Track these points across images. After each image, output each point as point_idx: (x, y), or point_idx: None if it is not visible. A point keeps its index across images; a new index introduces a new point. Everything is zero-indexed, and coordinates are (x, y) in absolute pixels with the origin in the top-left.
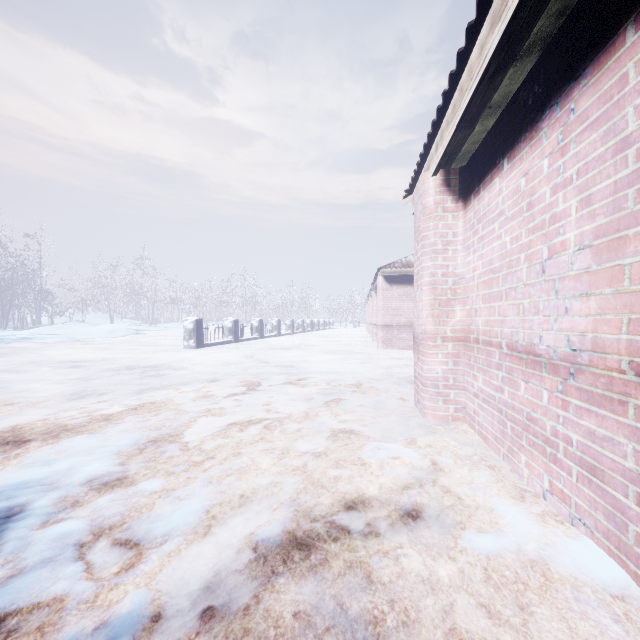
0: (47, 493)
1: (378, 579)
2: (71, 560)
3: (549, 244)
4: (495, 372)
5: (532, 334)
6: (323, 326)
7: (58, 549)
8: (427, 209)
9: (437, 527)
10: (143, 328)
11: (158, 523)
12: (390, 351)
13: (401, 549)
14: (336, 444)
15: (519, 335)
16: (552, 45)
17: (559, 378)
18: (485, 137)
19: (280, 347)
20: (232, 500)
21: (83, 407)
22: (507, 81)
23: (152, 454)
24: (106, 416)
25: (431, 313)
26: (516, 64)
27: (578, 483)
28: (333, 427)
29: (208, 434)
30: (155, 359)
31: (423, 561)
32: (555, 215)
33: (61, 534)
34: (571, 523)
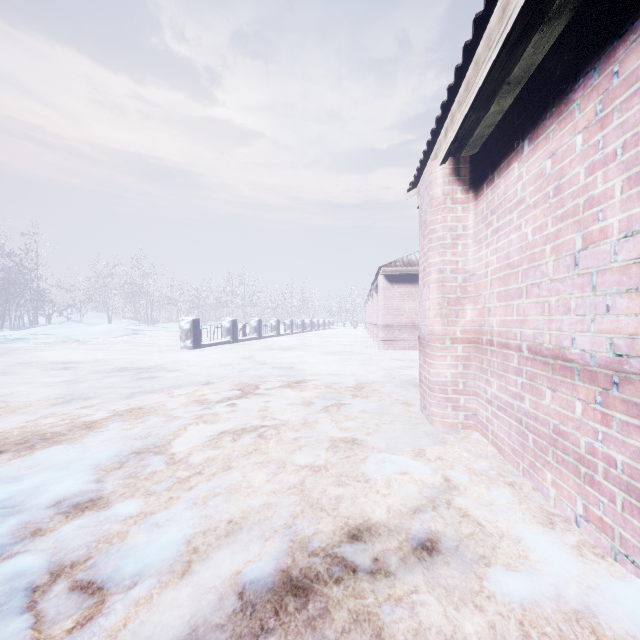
0: (6, 519)
1: (391, 639)
2: (17, 612)
3: (584, 232)
4: (513, 377)
5: (561, 336)
6: (323, 326)
7: (4, 596)
8: (435, 201)
9: (457, 563)
10: (141, 328)
11: (129, 559)
12: (391, 352)
13: (417, 595)
14: (337, 456)
15: (544, 337)
16: (588, 2)
17: (598, 387)
18: (500, 119)
19: (279, 348)
20: (218, 527)
21: (66, 413)
22: (530, 50)
23: (133, 469)
24: (89, 423)
25: (439, 312)
26: (543, 28)
27: (624, 513)
28: (334, 436)
29: (197, 444)
30: (150, 360)
31: (444, 612)
32: (592, 198)
33: (11, 575)
34: (614, 558)
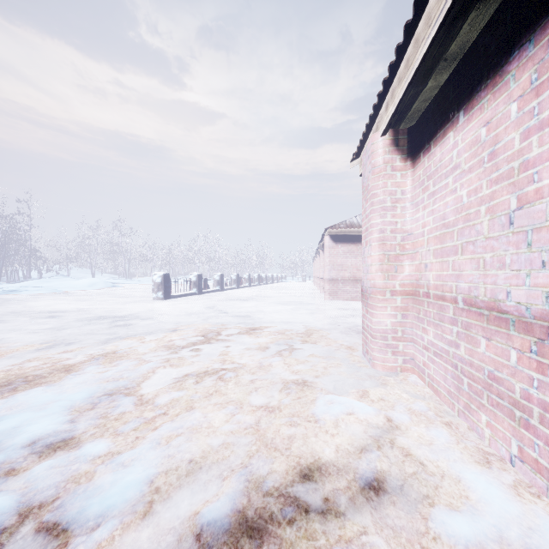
0: None
1: None
2: None
3: (519, 193)
4: (449, 327)
5: (496, 289)
6: (276, 280)
7: None
8: (376, 168)
9: (402, 502)
10: (120, 281)
11: (94, 500)
12: (336, 302)
13: (366, 536)
14: (289, 398)
15: (479, 290)
16: None
17: (533, 338)
18: (436, 94)
19: (238, 298)
20: (179, 467)
21: (48, 357)
22: (467, 28)
23: (104, 410)
24: (68, 367)
25: (380, 268)
26: (479, 6)
27: None
28: (286, 378)
29: (164, 386)
30: (126, 309)
31: None
32: (527, 161)
33: None
34: None
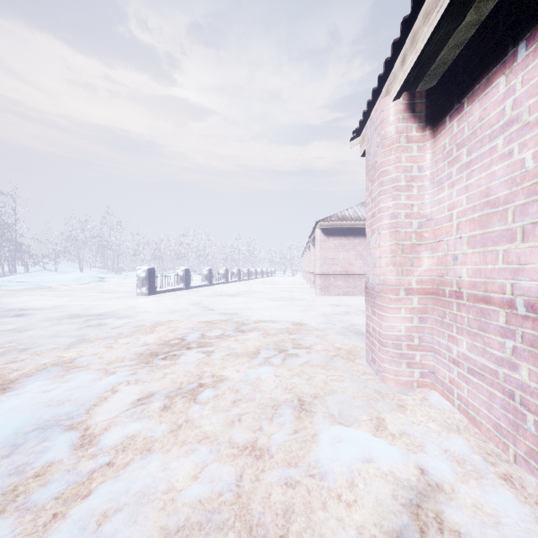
0: None
1: None
2: None
3: None
4: (497, 339)
5: None
6: (266, 274)
7: None
8: (387, 140)
9: None
10: (108, 276)
11: None
12: (327, 297)
13: None
14: (283, 432)
15: None
16: None
17: None
18: (474, 34)
19: (226, 294)
20: None
21: None
22: None
23: (25, 457)
24: (8, 383)
25: (392, 261)
26: None
27: None
28: (278, 399)
29: (120, 413)
30: (105, 306)
31: None
32: None
33: None
34: None
